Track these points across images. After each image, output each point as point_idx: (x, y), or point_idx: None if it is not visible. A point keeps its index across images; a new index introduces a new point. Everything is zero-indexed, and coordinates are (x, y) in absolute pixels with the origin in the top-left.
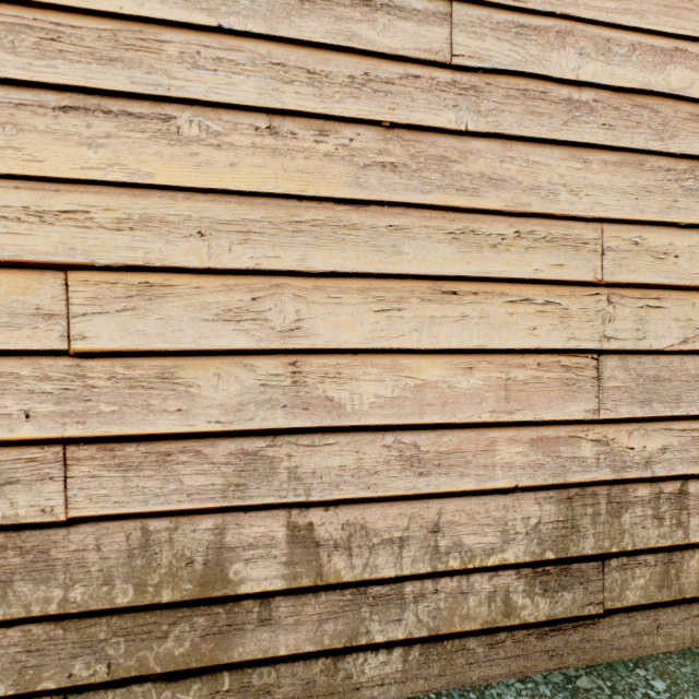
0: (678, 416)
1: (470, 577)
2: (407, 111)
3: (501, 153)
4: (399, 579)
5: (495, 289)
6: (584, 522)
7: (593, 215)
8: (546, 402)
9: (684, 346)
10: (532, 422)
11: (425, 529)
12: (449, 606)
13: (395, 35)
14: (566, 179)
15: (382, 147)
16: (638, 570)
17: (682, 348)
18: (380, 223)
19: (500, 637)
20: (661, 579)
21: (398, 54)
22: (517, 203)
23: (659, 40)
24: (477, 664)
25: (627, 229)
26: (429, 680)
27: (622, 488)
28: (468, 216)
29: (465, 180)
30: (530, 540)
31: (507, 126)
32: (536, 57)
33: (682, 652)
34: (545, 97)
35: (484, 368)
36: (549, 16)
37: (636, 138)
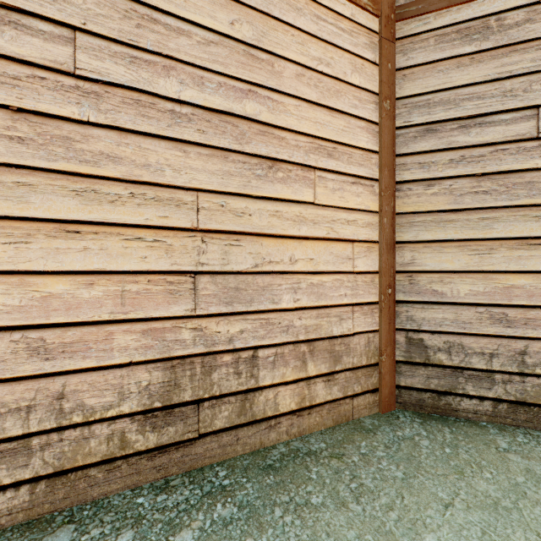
0: (252, 311)
1: (91, 426)
2: (35, 102)
3: (119, 140)
4: (26, 436)
5: (113, 231)
6: (185, 381)
7: (191, 186)
8: (155, 305)
9: (256, 269)
10: (144, 318)
11: (51, 397)
12: (73, 449)
13: (23, 45)
14: (171, 162)
15: (10, 125)
16: (224, 407)
17: (254, 270)
18: (8, 179)
19: (118, 463)
20: (240, 410)
21: (25, 59)
22: (131, 174)
23: (238, 83)
24: (98, 485)
25: (216, 197)
26: (55, 503)
27: (212, 357)
28: (90, 180)
29: (88, 155)
30: (142, 396)
31: (123, 122)
32: (147, 80)
33: (252, 452)
34: (154, 107)
35: (104, 284)
36: (158, 55)
37: (222, 141)
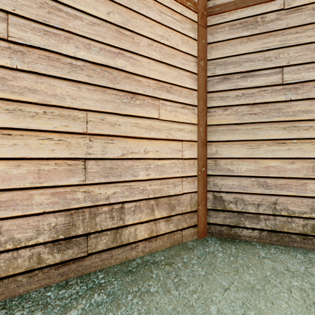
0: (121, 181)
1: (19, 251)
2: None
3: (36, 80)
4: None
5: (33, 134)
6: (79, 222)
7: (83, 108)
8: (60, 178)
9: (123, 157)
10: (53, 186)
11: None
12: (7, 264)
13: None
14: (70, 93)
15: None
16: (103, 237)
17: (122, 157)
18: None
19: (36, 272)
20: (113, 239)
21: None
22: (44, 100)
23: (112, 48)
24: (23, 286)
25: (98, 114)
26: None
27: (96, 208)
28: (17, 103)
29: (16, 88)
30: (51, 232)
31: (39, 69)
32: (55, 44)
33: (121, 263)
34: (59, 61)
35: (27, 165)
36: (61, 30)
37: (102, 82)
